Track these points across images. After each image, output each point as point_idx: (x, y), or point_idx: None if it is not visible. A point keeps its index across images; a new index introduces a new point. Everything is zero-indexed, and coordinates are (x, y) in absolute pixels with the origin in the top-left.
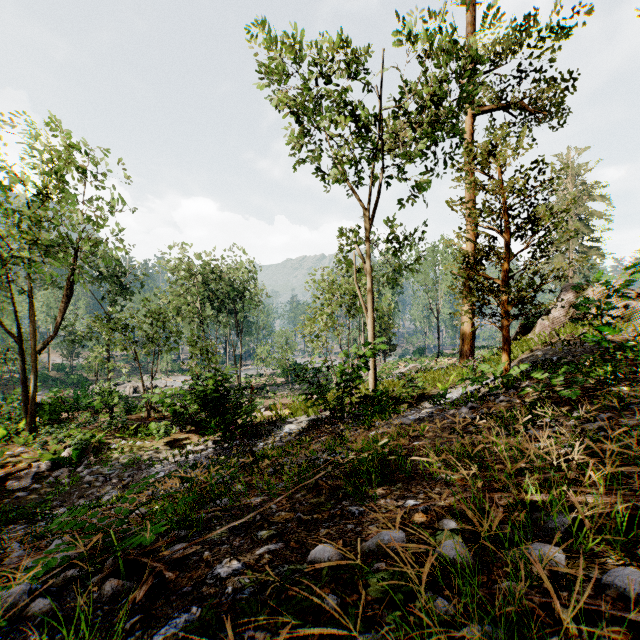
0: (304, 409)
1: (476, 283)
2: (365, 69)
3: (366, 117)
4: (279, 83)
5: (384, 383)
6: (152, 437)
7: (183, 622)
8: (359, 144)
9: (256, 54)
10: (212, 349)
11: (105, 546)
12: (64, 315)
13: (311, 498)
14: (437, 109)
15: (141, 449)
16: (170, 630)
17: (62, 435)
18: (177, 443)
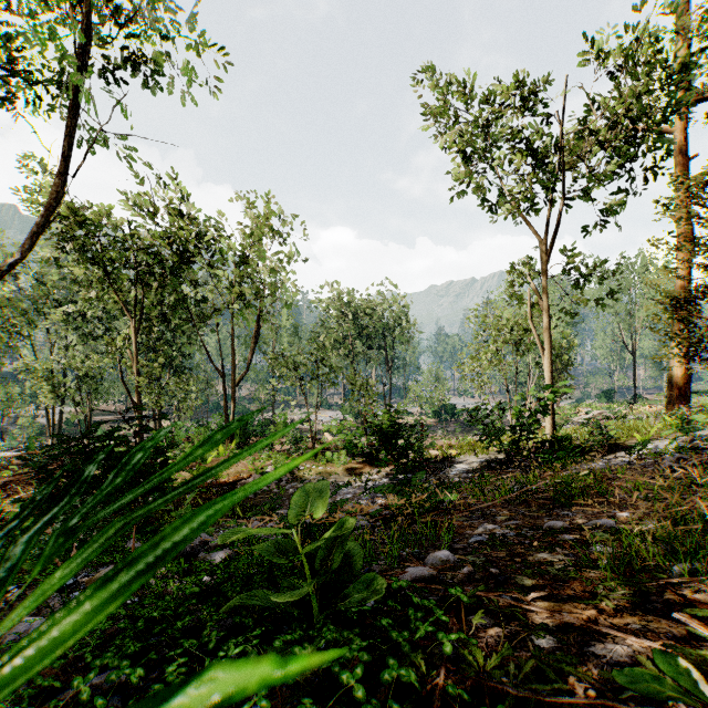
0: (472, 450)
1: (687, 324)
2: (545, 103)
3: (545, 147)
4: (448, 127)
5: (563, 430)
6: (329, 464)
7: (482, 538)
8: (537, 179)
9: (420, 96)
10: (372, 386)
11: (385, 516)
12: (252, 354)
13: (523, 508)
14: (634, 123)
15: (324, 473)
16: (477, 539)
17: (265, 454)
18: (353, 471)
